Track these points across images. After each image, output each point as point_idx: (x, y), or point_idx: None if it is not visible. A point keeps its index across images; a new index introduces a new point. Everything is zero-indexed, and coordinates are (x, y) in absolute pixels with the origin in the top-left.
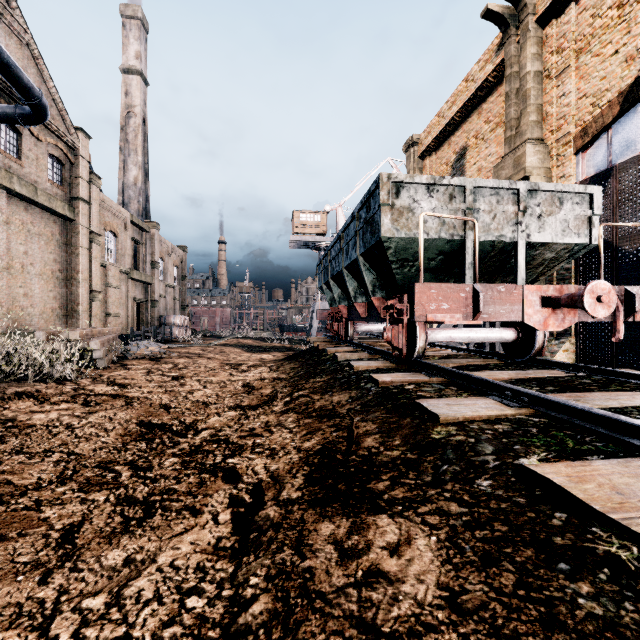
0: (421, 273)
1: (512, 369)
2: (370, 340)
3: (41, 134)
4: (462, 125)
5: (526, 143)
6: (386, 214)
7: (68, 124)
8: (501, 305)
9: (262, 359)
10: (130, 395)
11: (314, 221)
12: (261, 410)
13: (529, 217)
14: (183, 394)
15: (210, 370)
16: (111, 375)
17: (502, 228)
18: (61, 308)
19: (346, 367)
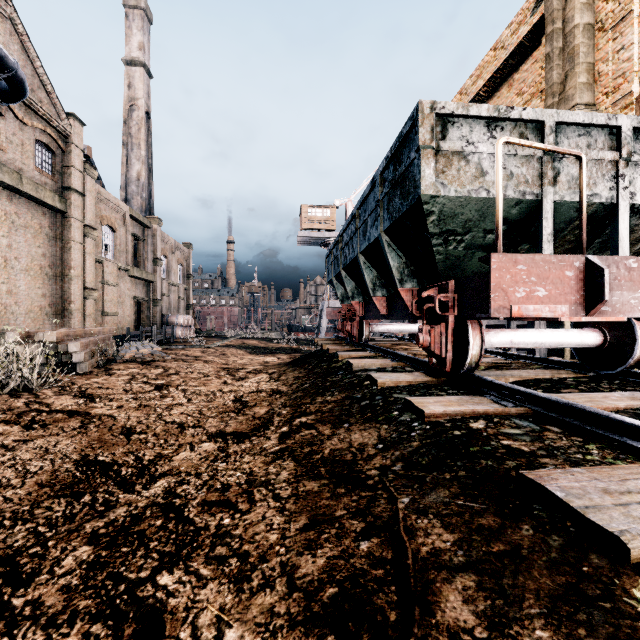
0: (499, 238)
1: (610, 388)
2: (387, 342)
3: (27, 118)
4: (488, 101)
5: (575, 108)
6: (428, 161)
7: (58, 108)
8: (632, 291)
9: (265, 363)
10: (93, 412)
11: (323, 216)
12: (248, 444)
13: (633, 168)
14: (158, 411)
15: (202, 377)
16: (86, 383)
17: (595, 184)
18: (51, 306)
19: (365, 381)
